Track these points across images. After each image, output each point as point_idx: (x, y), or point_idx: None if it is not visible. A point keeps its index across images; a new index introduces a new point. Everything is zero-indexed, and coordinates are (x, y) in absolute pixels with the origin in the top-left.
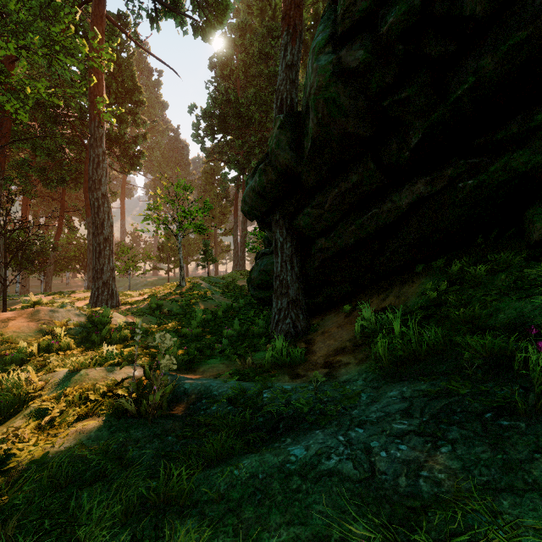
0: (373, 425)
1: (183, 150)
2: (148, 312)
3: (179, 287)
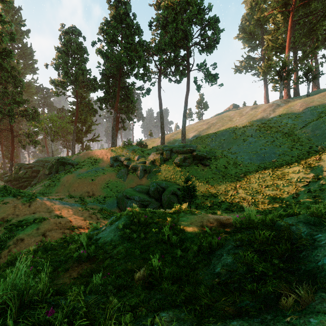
0: None
1: None
2: None
3: None
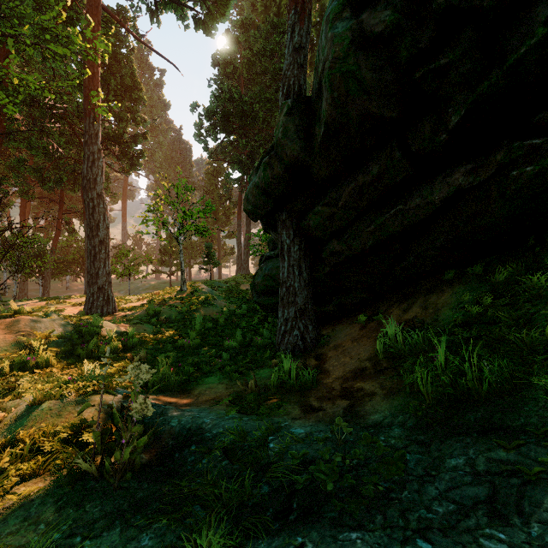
0: (446, 535)
1: (186, 151)
2: (145, 319)
3: (180, 292)
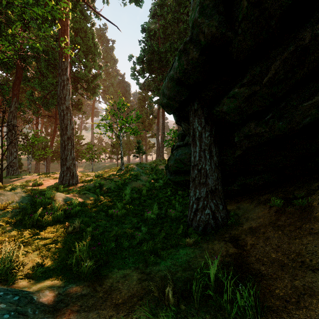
0: None
1: (127, 87)
2: (92, 190)
3: (120, 170)
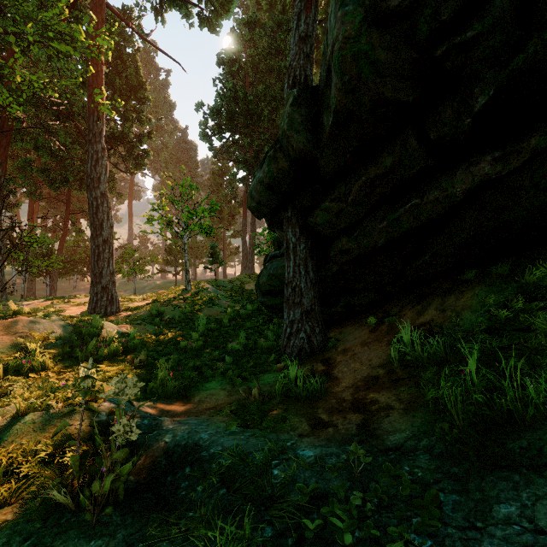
0: None
1: (191, 151)
2: (148, 319)
3: (185, 291)
